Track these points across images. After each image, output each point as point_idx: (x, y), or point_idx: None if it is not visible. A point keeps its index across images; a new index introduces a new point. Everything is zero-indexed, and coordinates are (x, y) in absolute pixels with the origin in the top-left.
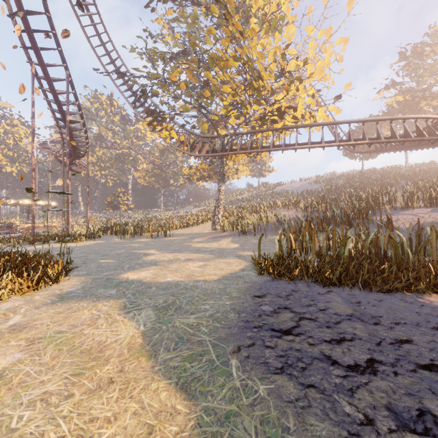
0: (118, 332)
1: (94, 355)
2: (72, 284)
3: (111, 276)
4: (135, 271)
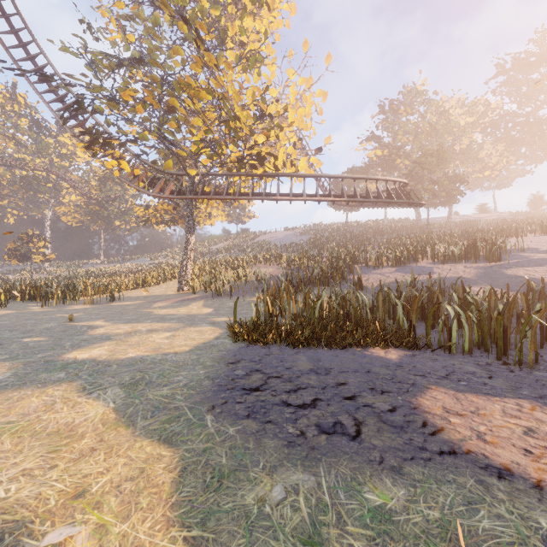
0: (86, 413)
1: (65, 435)
2: None
3: (51, 358)
4: (82, 349)
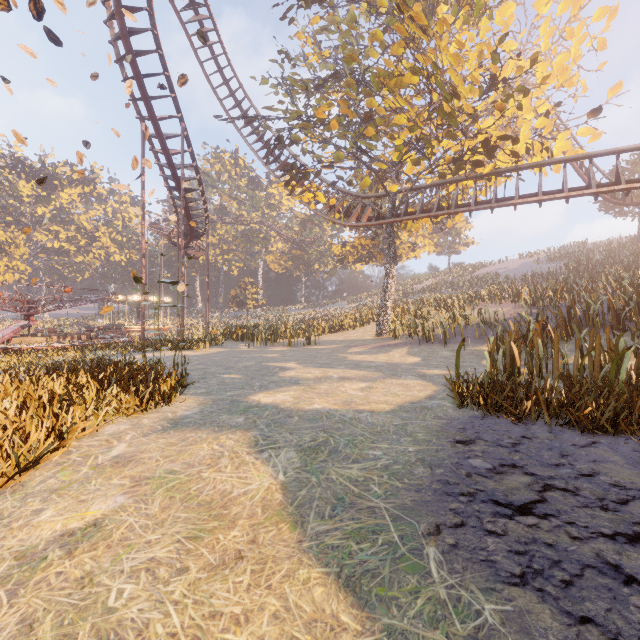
0: (248, 481)
1: (215, 511)
2: (187, 405)
3: (238, 398)
4: (268, 392)
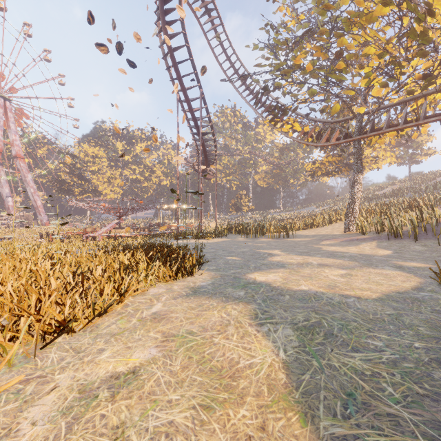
0: (252, 353)
1: (225, 380)
2: (203, 278)
3: (238, 275)
4: (261, 272)
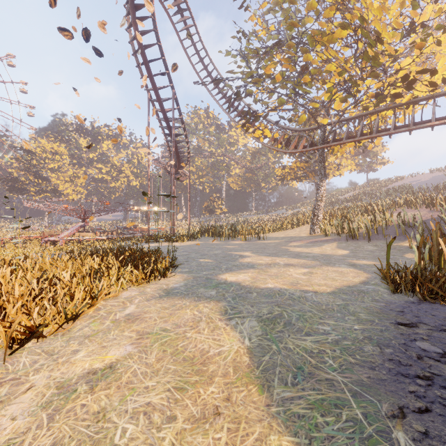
0: (221, 343)
1: (196, 367)
2: (176, 280)
3: (210, 276)
4: (232, 272)
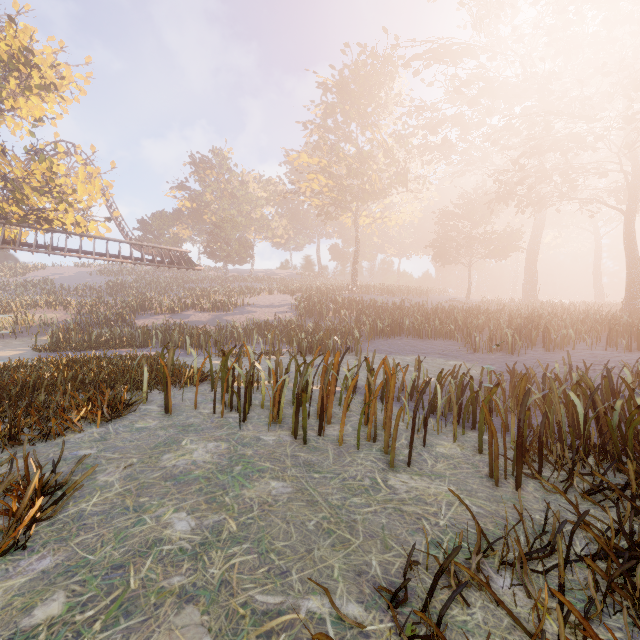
0: None
1: None
2: None
3: None
4: None
